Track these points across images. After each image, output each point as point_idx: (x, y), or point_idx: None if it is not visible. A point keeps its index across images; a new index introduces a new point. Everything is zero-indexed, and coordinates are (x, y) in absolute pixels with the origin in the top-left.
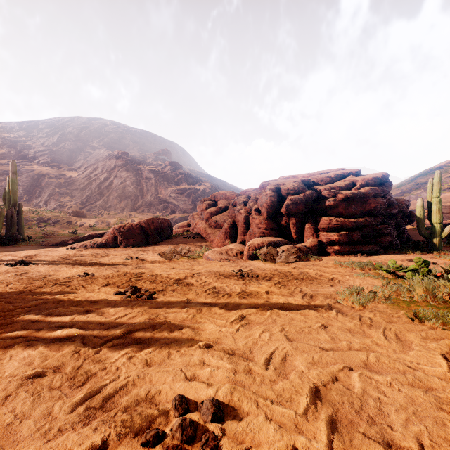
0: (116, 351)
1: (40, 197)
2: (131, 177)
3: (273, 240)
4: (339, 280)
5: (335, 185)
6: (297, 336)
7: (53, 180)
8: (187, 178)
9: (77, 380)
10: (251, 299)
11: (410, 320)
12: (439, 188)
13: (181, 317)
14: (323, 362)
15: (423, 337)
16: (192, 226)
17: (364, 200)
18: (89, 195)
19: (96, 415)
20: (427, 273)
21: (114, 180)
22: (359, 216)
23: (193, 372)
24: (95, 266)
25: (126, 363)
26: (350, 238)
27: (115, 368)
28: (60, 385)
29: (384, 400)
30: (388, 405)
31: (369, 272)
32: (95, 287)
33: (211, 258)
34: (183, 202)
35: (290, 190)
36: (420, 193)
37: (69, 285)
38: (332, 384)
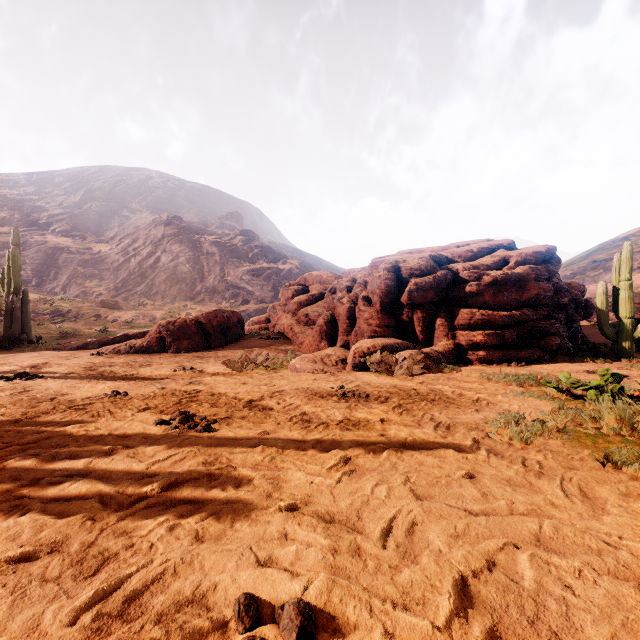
0: (151, 516)
1: (56, 280)
2: (186, 252)
3: (389, 342)
4: (488, 401)
5: (478, 263)
6: (430, 491)
7: (75, 256)
8: (266, 254)
9: (87, 565)
10: (358, 431)
11: (599, 465)
12: (629, 266)
13: (254, 460)
14: (472, 535)
15: (622, 493)
16: (272, 321)
17: (521, 284)
18: (126, 278)
19: (111, 628)
20: (619, 391)
21: (161, 256)
22: (514, 308)
23: (268, 552)
24: (131, 381)
25: (164, 537)
26: (501, 339)
27: (148, 546)
28: (59, 575)
29: (574, 601)
30: (580, 610)
31: (531, 389)
32: (127, 413)
33: (299, 368)
34: (260, 288)
35: (413, 269)
36: (598, 274)
37: (90, 410)
38: (488, 573)
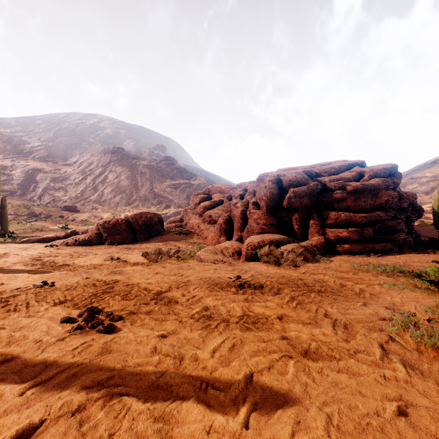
0: None
1: (34, 191)
2: (126, 172)
3: (274, 237)
4: (369, 293)
5: (341, 177)
6: None
7: (48, 175)
8: (182, 173)
9: None
10: (258, 331)
11: None
12: None
13: (146, 380)
14: None
15: None
16: (185, 221)
17: (374, 192)
18: (84, 190)
19: None
20: None
21: (109, 175)
22: (369, 211)
23: None
24: (64, 271)
25: None
26: (361, 235)
27: None
28: None
29: None
30: None
31: (399, 280)
32: (41, 308)
33: (203, 259)
34: (177, 197)
35: (292, 181)
36: (415, 187)
37: (9, 303)
38: None
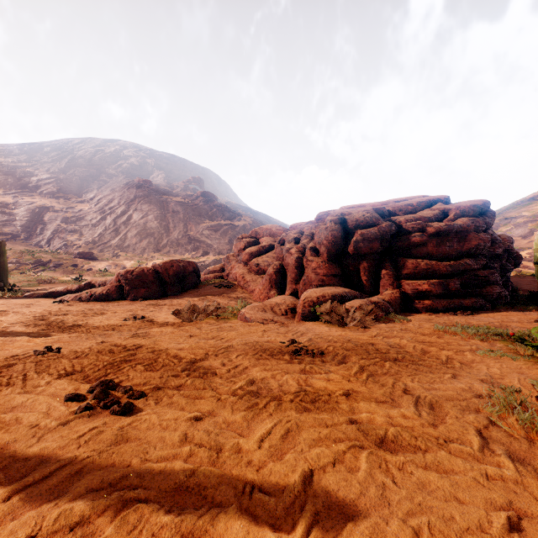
0: None
1: (42, 234)
2: (155, 210)
3: (338, 291)
4: (459, 361)
5: (420, 216)
6: None
7: (59, 214)
8: (223, 212)
9: None
10: (319, 412)
11: None
12: None
13: (172, 480)
14: None
15: None
16: (226, 270)
17: (462, 235)
18: (103, 233)
19: None
20: None
21: (133, 214)
22: (455, 258)
23: None
24: (74, 333)
25: None
26: (445, 288)
27: None
28: None
29: None
30: None
31: (495, 344)
32: (41, 381)
33: (249, 318)
34: (217, 241)
35: (359, 221)
36: (509, 229)
37: (1, 375)
38: None
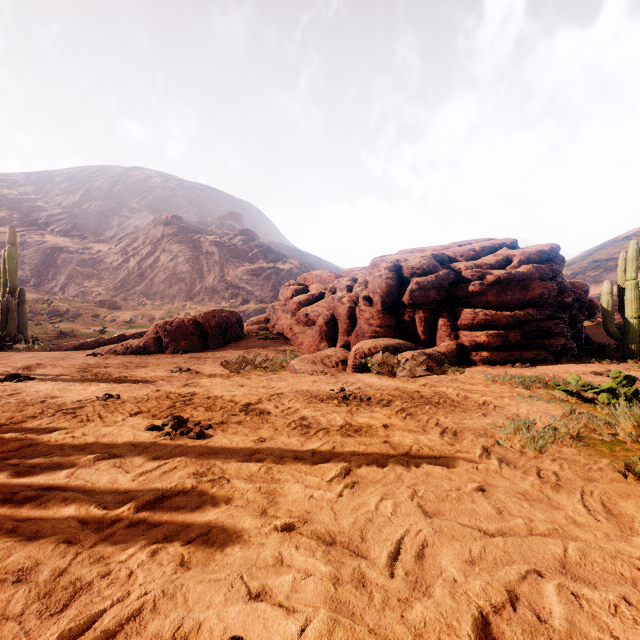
0: (133, 536)
1: (55, 280)
2: (186, 252)
3: (391, 342)
4: (495, 405)
5: (481, 262)
6: (440, 507)
7: (74, 256)
8: (265, 254)
9: (55, 598)
10: (360, 437)
11: (620, 476)
12: (635, 265)
13: (248, 471)
14: (489, 560)
15: None
16: (272, 321)
17: (525, 283)
18: (125, 278)
19: None
20: (633, 395)
21: (161, 256)
22: (518, 308)
23: (261, 582)
24: (125, 383)
25: (145, 564)
26: (505, 339)
27: (126, 573)
28: (23, 610)
29: None
30: None
31: (538, 392)
32: (117, 418)
33: (299, 370)
34: (259, 288)
35: (415, 268)
36: (599, 274)
37: (79, 414)
38: (511, 609)
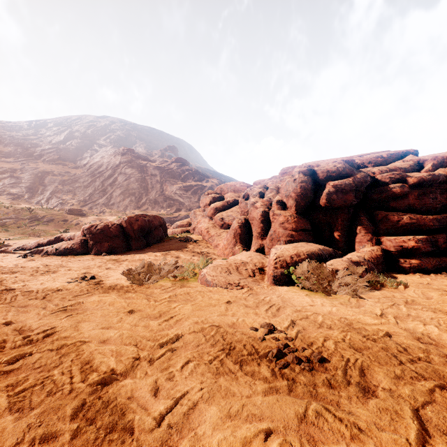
0: None
1: (42, 194)
2: (136, 174)
3: (312, 248)
4: None
5: (394, 167)
6: None
7: (57, 177)
8: (194, 175)
9: None
10: None
11: None
12: None
13: None
14: None
15: None
16: (192, 225)
17: (445, 186)
18: (92, 193)
19: None
20: None
21: (118, 177)
22: (439, 211)
23: None
24: None
25: None
26: (434, 244)
27: None
28: None
29: None
30: None
31: None
32: None
33: (210, 282)
34: (189, 200)
35: (330, 172)
36: None
37: None
38: None
